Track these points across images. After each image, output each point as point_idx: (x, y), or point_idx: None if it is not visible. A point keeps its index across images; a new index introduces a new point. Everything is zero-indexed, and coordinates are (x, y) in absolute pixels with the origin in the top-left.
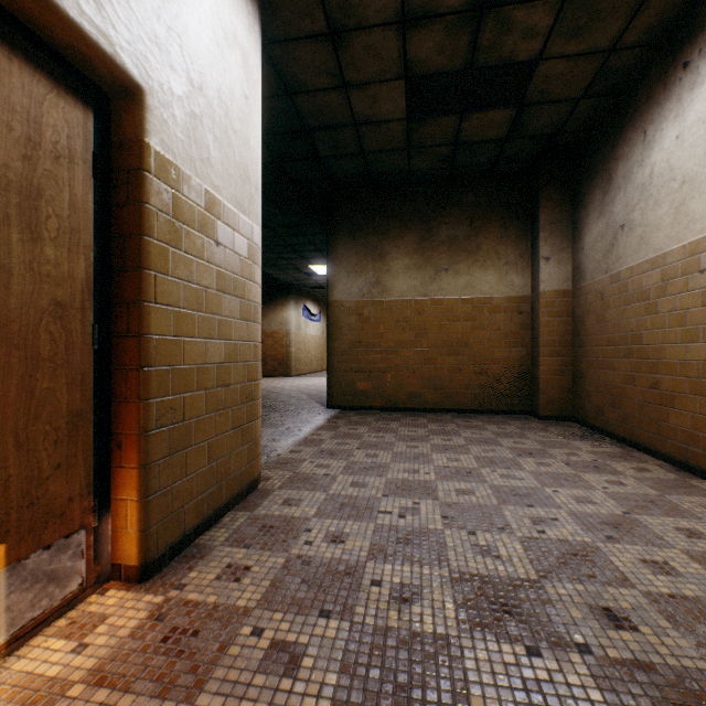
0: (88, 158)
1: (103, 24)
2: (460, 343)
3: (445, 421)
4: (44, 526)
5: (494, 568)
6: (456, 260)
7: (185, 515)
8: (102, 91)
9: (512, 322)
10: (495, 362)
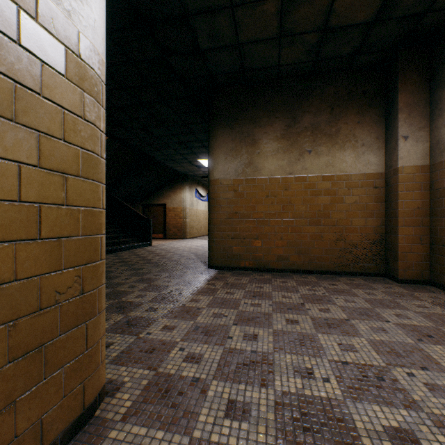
0: None
1: None
2: (321, 214)
3: (312, 284)
4: None
5: None
6: (317, 143)
7: None
8: None
9: (368, 196)
10: (353, 230)
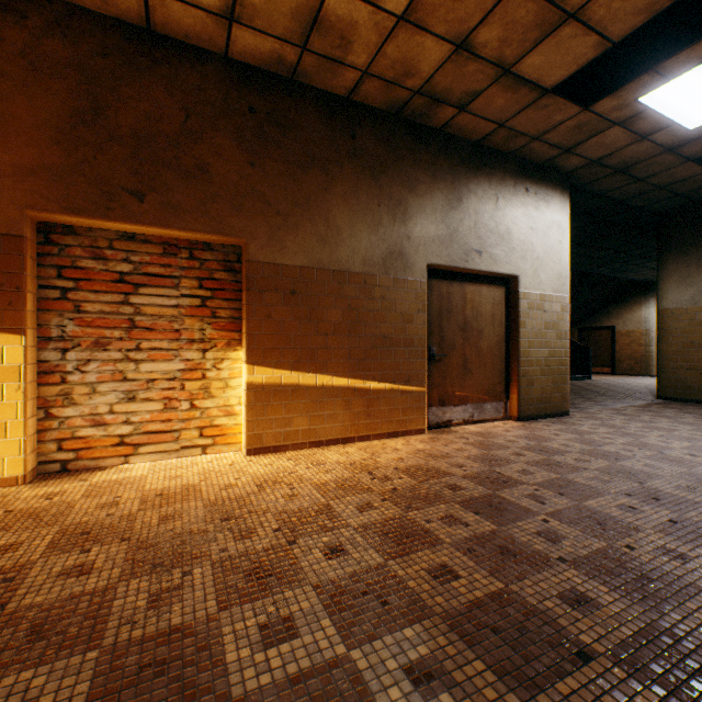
0: (503, 300)
1: (508, 268)
2: None
3: None
4: (495, 396)
5: (658, 444)
6: None
7: (531, 409)
8: (506, 279)
9: None
10: None
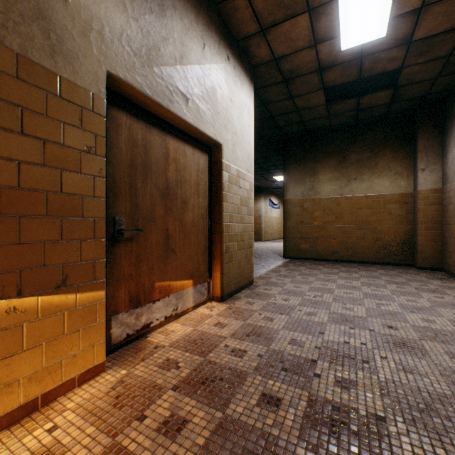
0: (207, 169)
1: (214, 132)
2: (364, 222)
3: (351, 267)
4: (200, 278)
5: (348, 313)
6: (361, 173)
7: (231, 285)
8: (210, 147)
9: (399, 209)
10: (388, 233)
